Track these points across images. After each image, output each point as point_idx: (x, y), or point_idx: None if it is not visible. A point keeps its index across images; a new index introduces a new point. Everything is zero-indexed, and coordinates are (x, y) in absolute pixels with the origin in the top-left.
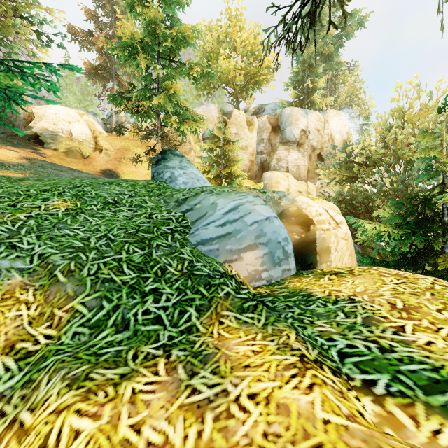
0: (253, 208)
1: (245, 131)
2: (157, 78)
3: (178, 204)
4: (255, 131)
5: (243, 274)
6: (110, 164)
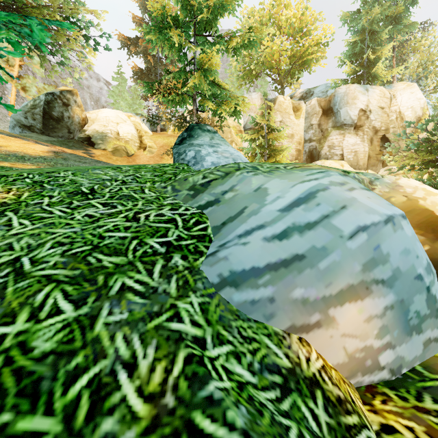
0: (349, 197)
1: (291, 118)
2: (193, 58)
3: (193, 193)
4: (303, 117)
5: (334, 359)
6: (152, 160)
